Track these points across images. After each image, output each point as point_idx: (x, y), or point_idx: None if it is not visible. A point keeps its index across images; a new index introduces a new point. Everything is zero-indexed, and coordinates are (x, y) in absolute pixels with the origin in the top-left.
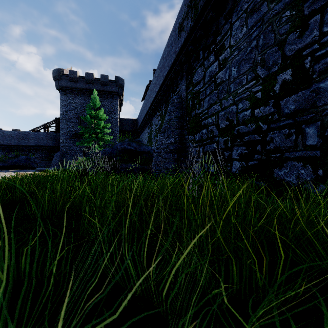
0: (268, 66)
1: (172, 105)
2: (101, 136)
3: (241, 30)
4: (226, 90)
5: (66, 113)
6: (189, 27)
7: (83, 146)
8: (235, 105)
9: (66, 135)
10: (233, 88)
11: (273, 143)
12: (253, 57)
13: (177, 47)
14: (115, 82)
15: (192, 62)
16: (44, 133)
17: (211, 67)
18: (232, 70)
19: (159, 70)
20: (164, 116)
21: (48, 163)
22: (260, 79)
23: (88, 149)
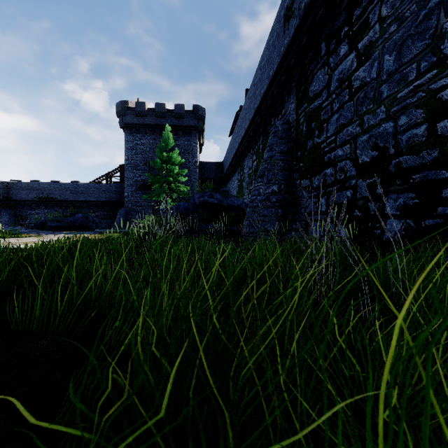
0: None
1: (274, 135)
2: (175, 186)
3: None
4: (372, 98)
5: (132, 157)
6: (304, 7)
7: (152, 200)
8: (391, 120)
9: (132, 187)
10: (388, 91)
11: None
12: (434, 26)
13: (283, 45)
14: (193, 113)
15: (308, 63)
16: (107, 185)
17: (342, 65)
18: (385, 61)
19: (254, 88)
20: (261, 154)
21: (111, 223)
22: None
23: (160, 204)
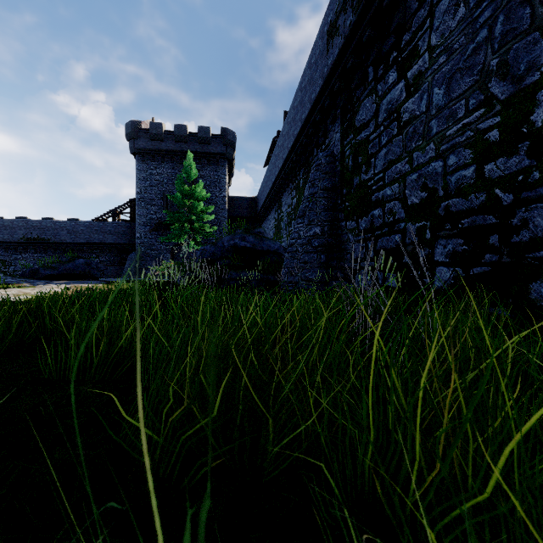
0: (516, 75)
1: (317, 168)
2: (199, 226)
3: (453, 14)
4: (421, 134)
5: (146, 190)
6: (349, 26)
7: (171, 243)
8: (441, 159)
9: (146, 226)
10: (437, 127)
11: (529, 229)
12: (482, 62)
13: (326, 66)
14: (221, 138)
15: (354, 88)
16: (113, 223)
17: (390, 94)
18: (434, 94)
19: (294, 112)
20: (302, 190)
21: (119, 270)
22: (497, 104)
23: (180, 248)
